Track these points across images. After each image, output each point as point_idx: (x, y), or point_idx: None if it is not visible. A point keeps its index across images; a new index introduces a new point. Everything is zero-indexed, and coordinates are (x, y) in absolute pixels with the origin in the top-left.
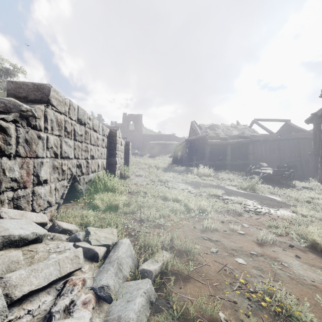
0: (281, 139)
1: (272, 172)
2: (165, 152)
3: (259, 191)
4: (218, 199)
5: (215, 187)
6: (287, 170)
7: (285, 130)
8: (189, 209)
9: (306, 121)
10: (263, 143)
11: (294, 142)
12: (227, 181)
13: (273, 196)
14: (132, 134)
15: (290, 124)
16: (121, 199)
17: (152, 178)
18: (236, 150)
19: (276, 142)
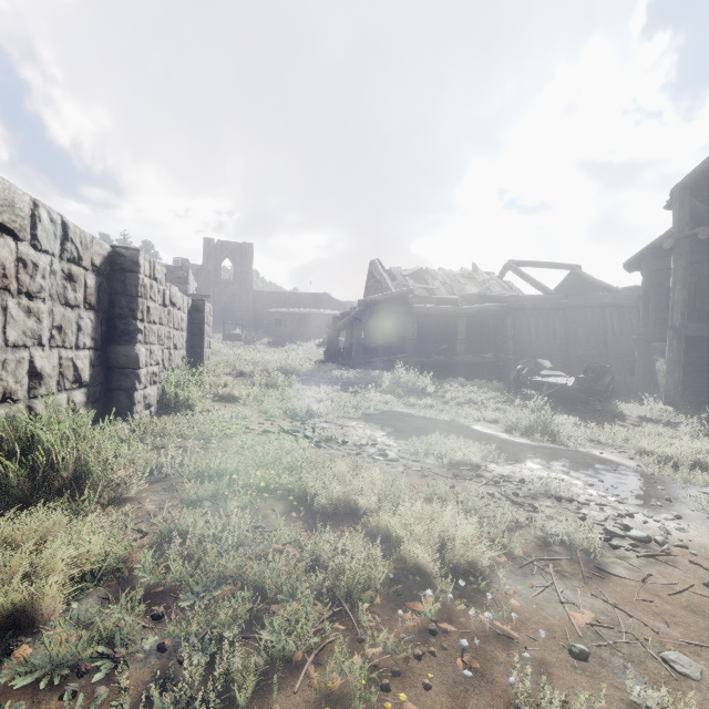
0: (569, 306)
1: (575, 384)
2: (307, 333)
3: (570, 440)
4: (483, 483)
5: (449, 429)
6: (600, 378)
7: (570, 287)
8: (406, 563)
9: (627, 265)
10: (533, 314)
11: (594, 313)
12: (469, 407)
13: (607, 454)
14: (228, 289)
15: (582, 275)
16: (64, 557)
17: (268, 408)
18: (476, 330)
19: (559, 312)
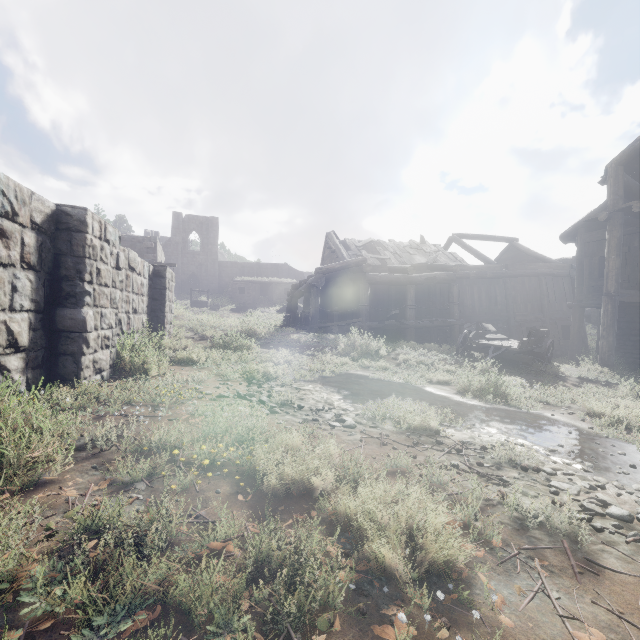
0: (509, 275)
1: (519, 346)
2: (269, 300)
3: (522, 402)
4: (445, 452)
5: (403, 391)
6: (541, 341)
7: (508, 258)
8: (370, 565)
9: (563, 237)
10: (476, 282)
11: (531, 281)
12: (421, 369)
13: (558, 416)
14: (195, 259)
15: (519, 247)
16: None
17: (225, 371)
18: (424, 297)
19: (499, 280)
